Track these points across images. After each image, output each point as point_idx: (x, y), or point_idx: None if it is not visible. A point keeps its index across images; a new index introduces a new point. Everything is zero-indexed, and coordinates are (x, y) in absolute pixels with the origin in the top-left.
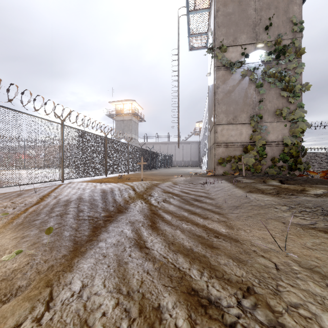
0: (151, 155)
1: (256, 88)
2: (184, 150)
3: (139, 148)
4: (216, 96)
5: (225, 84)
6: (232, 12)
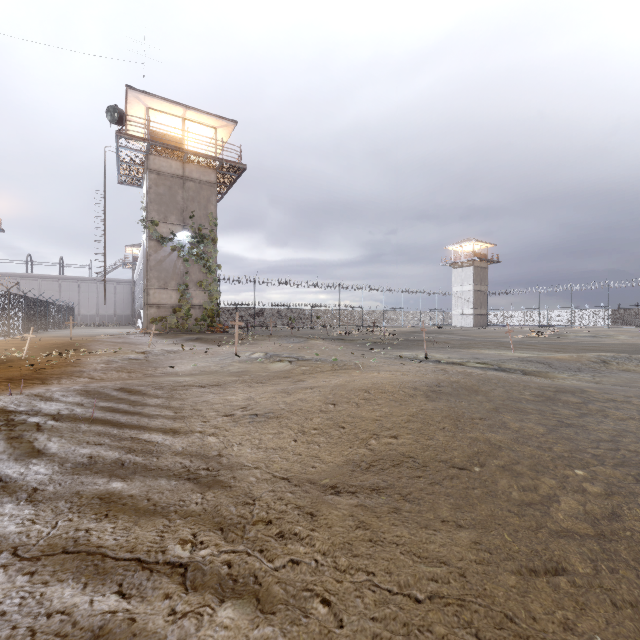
0: (39, 306)
1: (184, 262)
2: (100, 296)
3: (22, 297)
4: (149, 262)
5: (158, 254)
6: (164, 194)
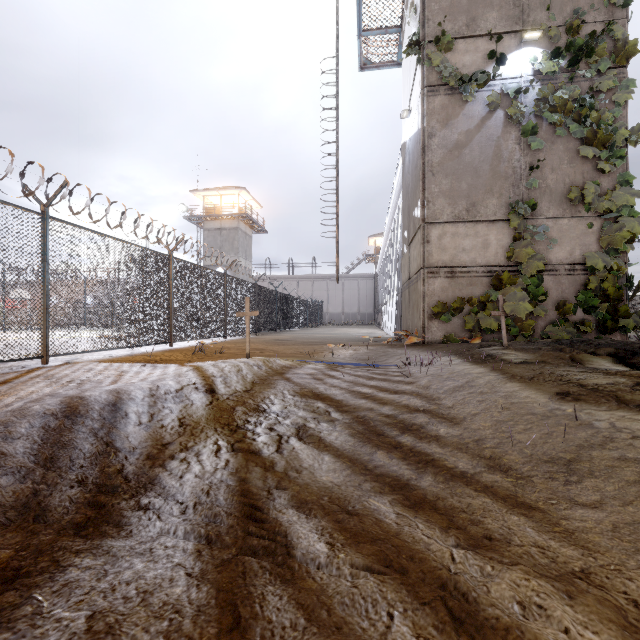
0: (278, 300)
1: (521, 138)
2: (345, 293)
3: (250, 285)
4: (427, 155)
5: (449, 128)
6: None
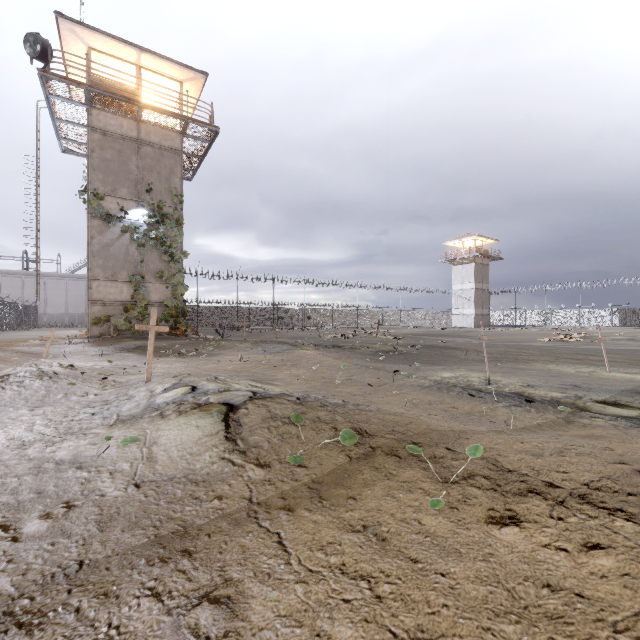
0: None
1: (139, 247)
2: (70, 293)
3: None
4: (91, 247)
5: (103, 236)
6: (112, 160)
